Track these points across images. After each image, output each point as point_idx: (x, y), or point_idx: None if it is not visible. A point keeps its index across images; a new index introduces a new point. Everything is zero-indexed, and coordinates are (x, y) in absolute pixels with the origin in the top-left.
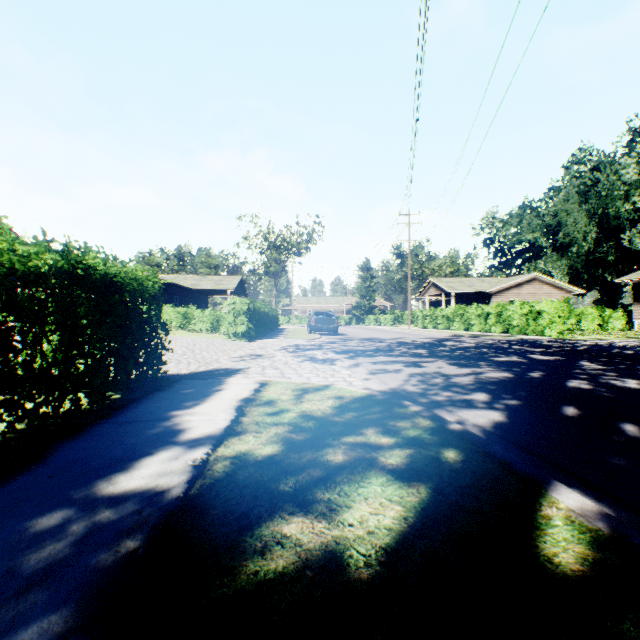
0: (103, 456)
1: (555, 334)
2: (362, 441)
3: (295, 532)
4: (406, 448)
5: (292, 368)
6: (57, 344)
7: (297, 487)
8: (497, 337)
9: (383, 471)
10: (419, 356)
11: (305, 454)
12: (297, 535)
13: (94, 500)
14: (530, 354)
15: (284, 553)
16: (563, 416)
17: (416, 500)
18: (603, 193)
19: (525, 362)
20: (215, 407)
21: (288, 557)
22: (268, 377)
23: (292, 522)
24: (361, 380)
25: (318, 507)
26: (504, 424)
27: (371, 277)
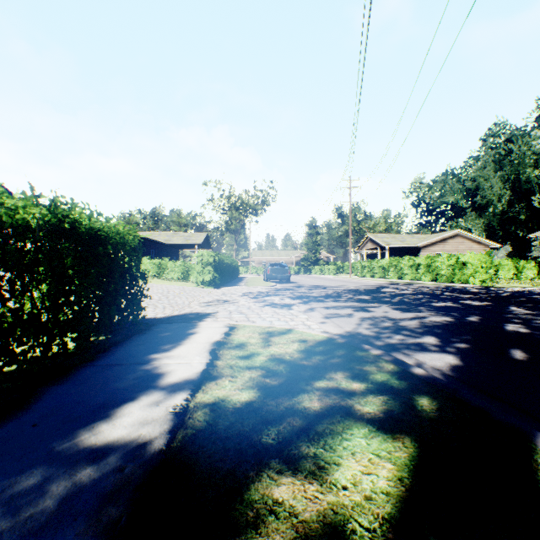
0: (86, 402)
1: (478, 282)
2: (334, 386)
3: (287, 497)
4: (379, 394)
5: (255, 312)
6: (44, 293)
7: (280, 439)
8: (428, 285)
9: (363, 421)
10: (365, 301)
11: (282, 401)
12: (290, 501)
13: (75, 454)
14: (462, 300)
15: (279, 526)
16: (513, 359)
17: (405, 456)
18: (515, 161)
19: (460, 307)
20: (190, 350)
21: (285, 532)
22: (235, 321)
23: (282, 484)
24: (318, 324)
25: (306, 464)
26: (461, 368)
27: (317, 233)
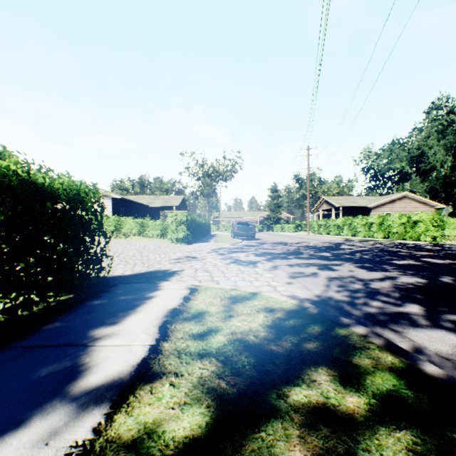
0: None
1: (429, 239)
2: (320, 403)
3: None
4: (394, 427)
5: (220, 271)
6: None
7: None
8: (382, 242)
9: None
10: (327, 259)
11: (241, 440)
12: None
13: None
14: (422, 257)
15: None
16: None
17: None
18: None
19: (425, 266)
20: (138, 323)
21: None
22: (198, 281)
23: None
24: (284, 285)
25: None
26: None
27: (278, 196)
